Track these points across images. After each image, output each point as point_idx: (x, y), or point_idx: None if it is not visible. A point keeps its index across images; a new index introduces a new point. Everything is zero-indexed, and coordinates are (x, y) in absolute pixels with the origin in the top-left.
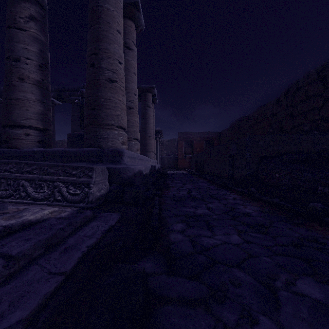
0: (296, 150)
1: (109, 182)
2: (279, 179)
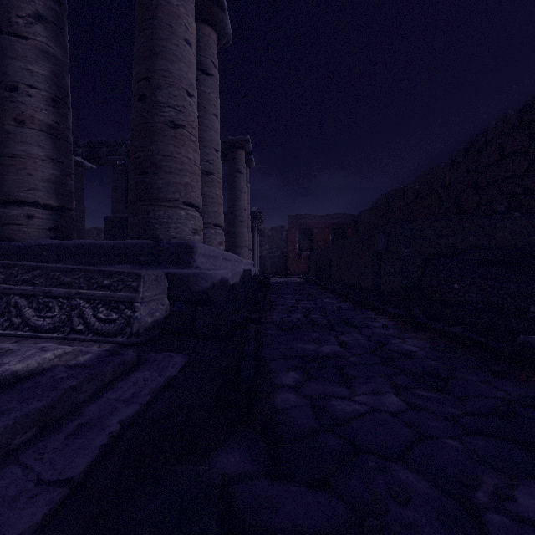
0: (486, 244)
1: (170, 298)
2: (459, 292)
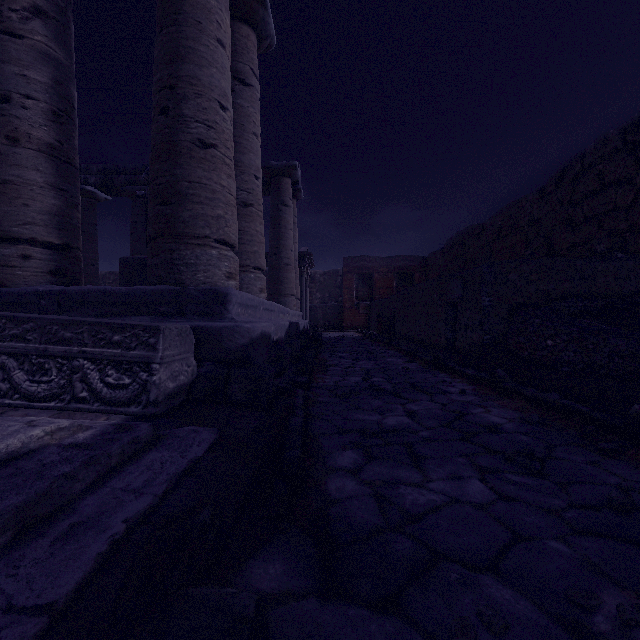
0: (584, 292)
1: (198, 358)
2: (554, 350)
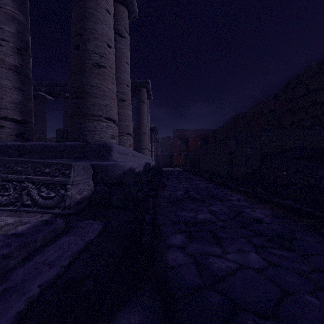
0: (300, 146)
1: (95, 181)
2: (287, 177)
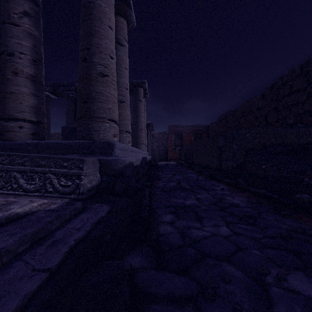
0: (281, 143)
1: (101, 173)
2: (265, 170)
